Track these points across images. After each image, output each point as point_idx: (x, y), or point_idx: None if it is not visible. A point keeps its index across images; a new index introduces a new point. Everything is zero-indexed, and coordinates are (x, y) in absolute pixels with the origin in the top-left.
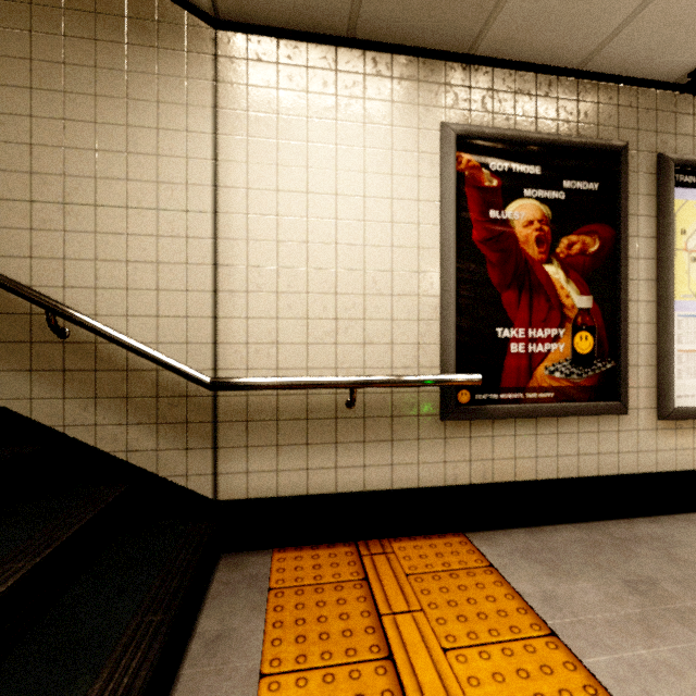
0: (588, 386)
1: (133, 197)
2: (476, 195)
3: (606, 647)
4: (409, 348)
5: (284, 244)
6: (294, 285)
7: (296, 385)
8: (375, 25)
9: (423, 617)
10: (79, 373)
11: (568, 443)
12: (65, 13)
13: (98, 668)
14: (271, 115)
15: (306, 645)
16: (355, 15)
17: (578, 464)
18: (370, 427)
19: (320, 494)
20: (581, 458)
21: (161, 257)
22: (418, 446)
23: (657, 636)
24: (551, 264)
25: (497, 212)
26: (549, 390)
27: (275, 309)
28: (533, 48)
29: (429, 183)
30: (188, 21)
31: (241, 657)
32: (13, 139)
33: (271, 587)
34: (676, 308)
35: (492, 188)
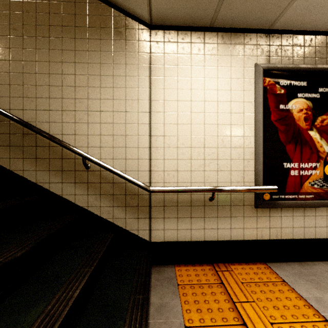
0: None
1: (115, 107)
2: (273, 97)
3: None
4: (239, 173)
5: (180, 125)
6: (185, 144)
7: (188, 191)
8: (224, 20)
9: (256, 305)
10: (94, 184)
11: (321, 220)
12: (88, 29)
13: (124, 318)
14: (174, 66)
15: (202, 314)
16: (215, 17)
17: (326, 232)
18: (220, 210)
19: (197, 241)
20: None
21: (127, 132)
22: (243, 220)
23: None
24: (312, 130)
25: (283, 106)
26: (311, 194)
27: (176, 155)
28: (303, 23)
29: (248, 93)
30: (138, 27)
31: (174, 317)
32: (68, 85)
33: (178, 284)
34: None
35: (281, 94)
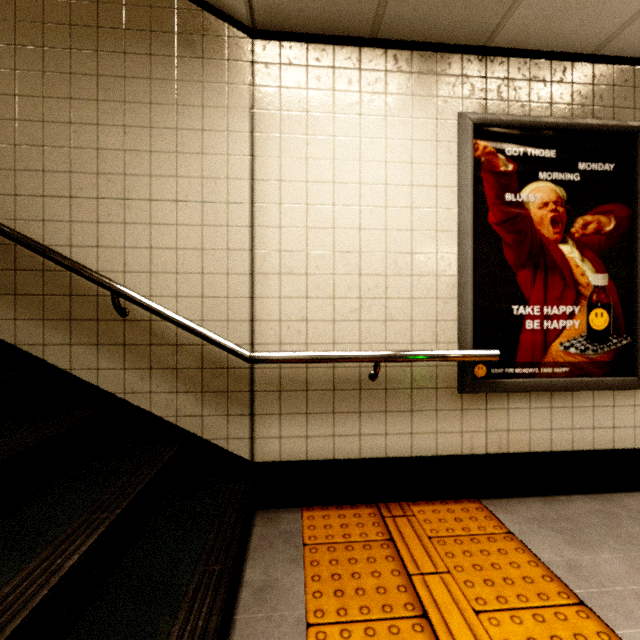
0: (604, 362)
1: (181, 191)
2: (492, 179)
3: (638, 620)
4: (428, 325)
5: (313, 230)
6: (321, 267)
7: (325, 359)
8: (397, 25)
9: (451, 579)
10: (137, 347)
11: (583, 416)
12: (125, 33)
13: (175, 610)
14: (301, 113)
15: (344, 599)
16: (379, 17)
17: (592, 437)
18: (391, 398)
19: (345, 459)
20: (596, 431)
21: (205, 244)
22: (436, 416)
23: None
24: (566, 244)
25: (512, 195)
26: (564, 365)
27: (305, 289)
28: (549, 36)
29: (446, 169)
30: (229, 32)
31: (287, 606)
32: (83, 145)
33: (305, 543)
34: None
35: (507, 172)
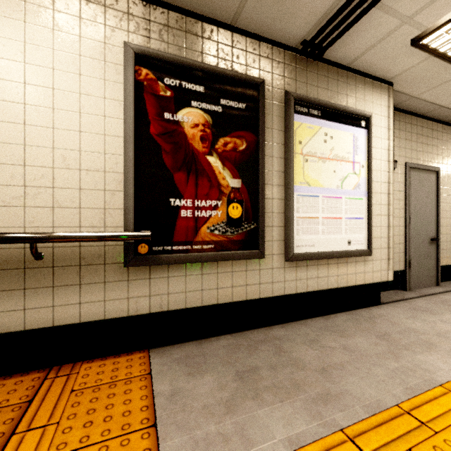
0: (239, 240)
1: None
2: (154, 100)
3: (188, 429)
4: (96, 212)
5: None
6: None
7: None
8: None
9: (54, 429)
10: None
11: (225, 279)
12: None
13: None
14: None
15: None
16: None
17: (232, 293)
18: (59, 275)
19: (7, 332)
20: (234, 289)
21: None
22: (104, 287)
23: (231, 412)
24: (212, 156)
25: (170, 115)
26: (211, 243)
27: None
28: (194, 0)
29: (114, 86)
30: None
31: None
32: None
33: None
34: (296, 190)
35: (166, 97)
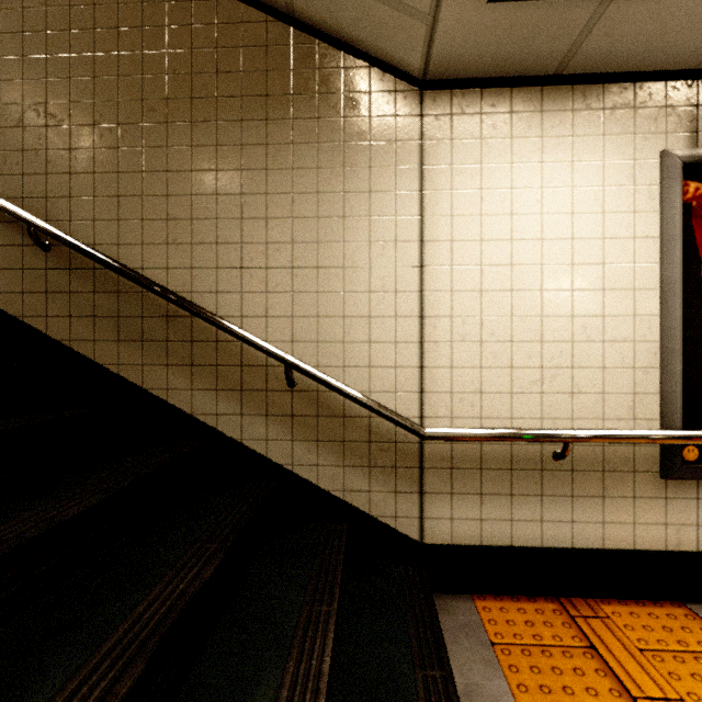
0: None
1: (348, 257)
2: None
3: None
4: (623, 398)
5: (487, 293)
6: (497, 334)
7: (509, 438)
8: (591, 59)
9: None
10: (304, 418)
11: None
12: (293, 99)
13: None
14: (474, 166)
15: None
16: (571, 54)
17: None
18: (578, 481)
19: (524, 546)
20: None
21: (372, 311)
22: (633, 504)
23: None
24: None
25: None
26: None
27: (479, 358)
28: None
29: (646, 218)
30: (397, 86)
31: None
32: (253, 215)
33: (492, 641)
34: None
35: None
